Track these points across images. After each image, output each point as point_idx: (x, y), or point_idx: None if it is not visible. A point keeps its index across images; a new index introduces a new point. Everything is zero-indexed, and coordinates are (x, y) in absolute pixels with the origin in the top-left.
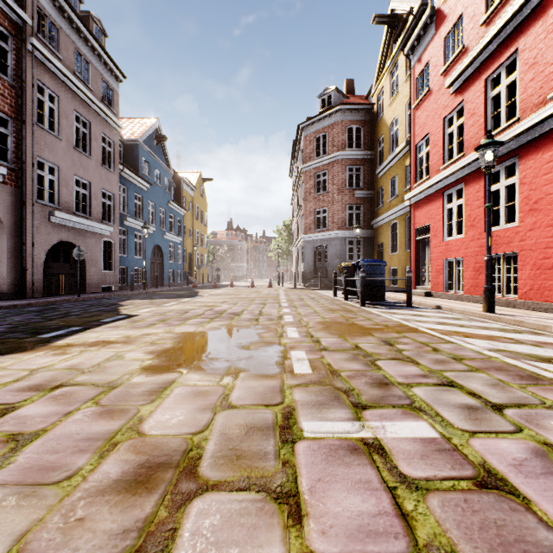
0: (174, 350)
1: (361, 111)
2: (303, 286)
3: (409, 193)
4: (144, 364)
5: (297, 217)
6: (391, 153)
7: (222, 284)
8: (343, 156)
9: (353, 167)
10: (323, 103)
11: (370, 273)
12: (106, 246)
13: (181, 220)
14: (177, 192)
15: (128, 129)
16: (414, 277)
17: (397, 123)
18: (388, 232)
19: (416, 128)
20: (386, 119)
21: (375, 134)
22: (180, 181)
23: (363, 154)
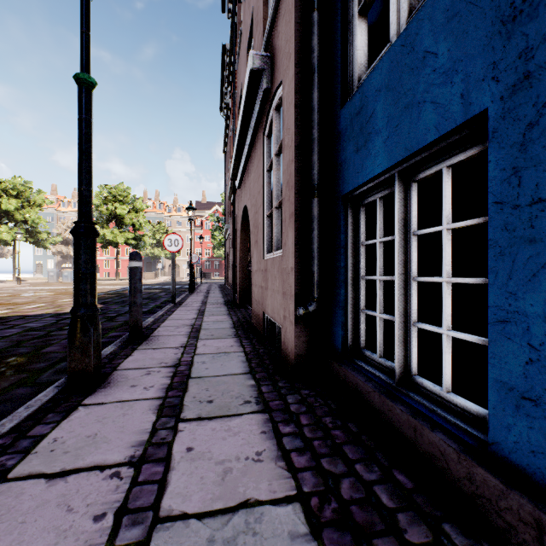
0: (58, 293)
1: None
2: None
3: None
4: (66, 292)
5: None
6: None
7: None
8: None
9: None
10: None
11: None
12: (279, 142)
13: None
14: None
15: None
16: None
17: None
18: None
19: None
20: None
21: None
22: None
23: None
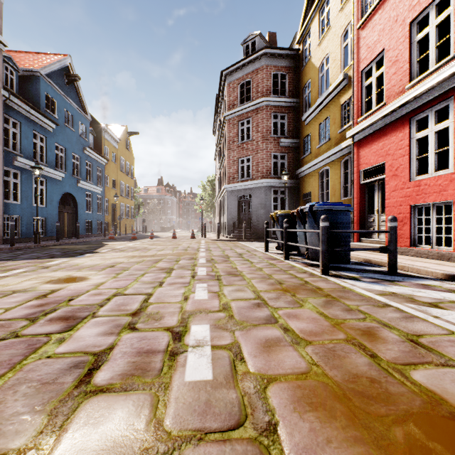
0: None
1: (286, 57)
2: (226, 237)
3: (353, 129)
4: None
5: (220, 169)
6: (321, 95)
7: (146, 235)
8: (268, 103)
9: (278, 114)
10: (247, 49)
11: (329, 222)
12: None
13: (101, 170)
14: (98, 141)
15: (29, 60)
16: (358, 228)
17: (322, 71)
18: (317, 180)
19: (362, 50)
20: (314, 61)
21: (300, 81)
22: (101, 130)
23: (288, 101)
